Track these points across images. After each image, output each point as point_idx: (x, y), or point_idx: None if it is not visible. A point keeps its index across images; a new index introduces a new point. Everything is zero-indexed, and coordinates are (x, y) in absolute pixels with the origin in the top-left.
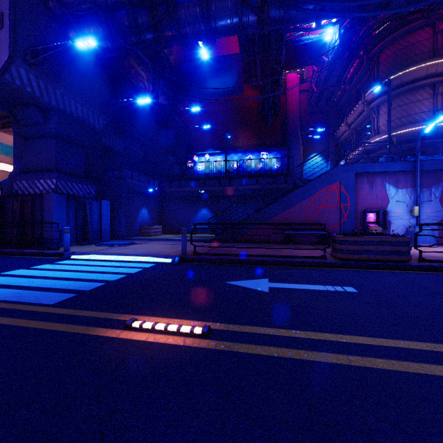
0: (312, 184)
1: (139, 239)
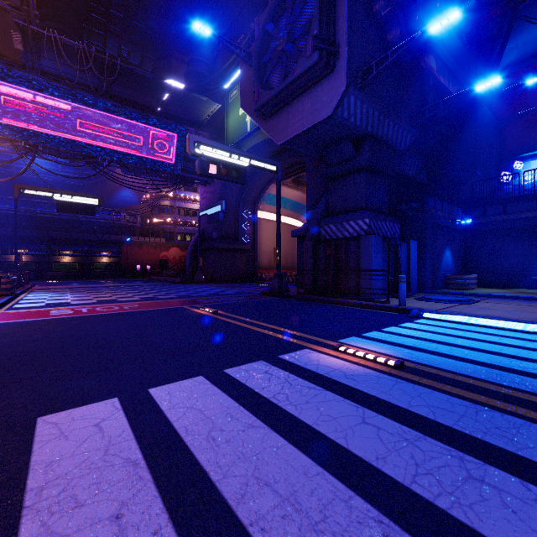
0: None
1: (459, 294)
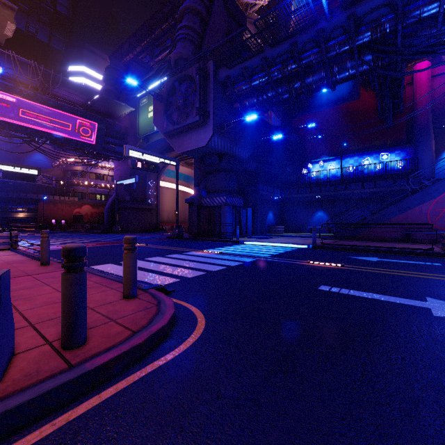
0: (434, 188)
1: (270, 235)
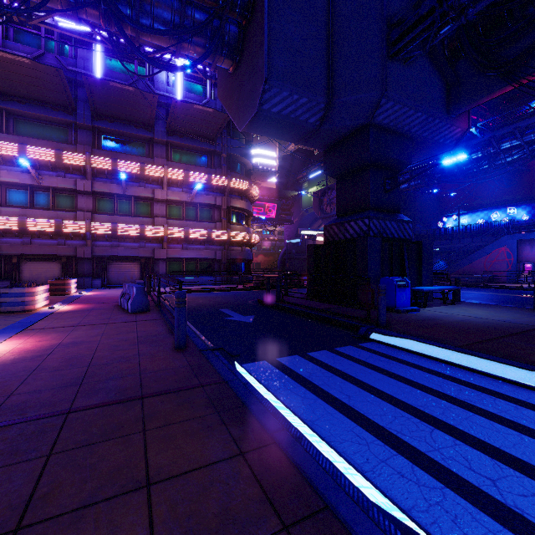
0: (487, 248)
1: None
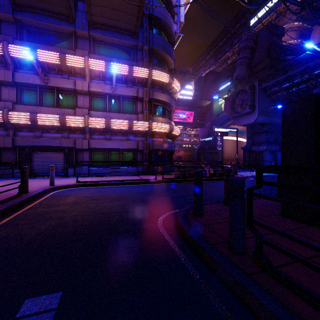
0: None
1: None
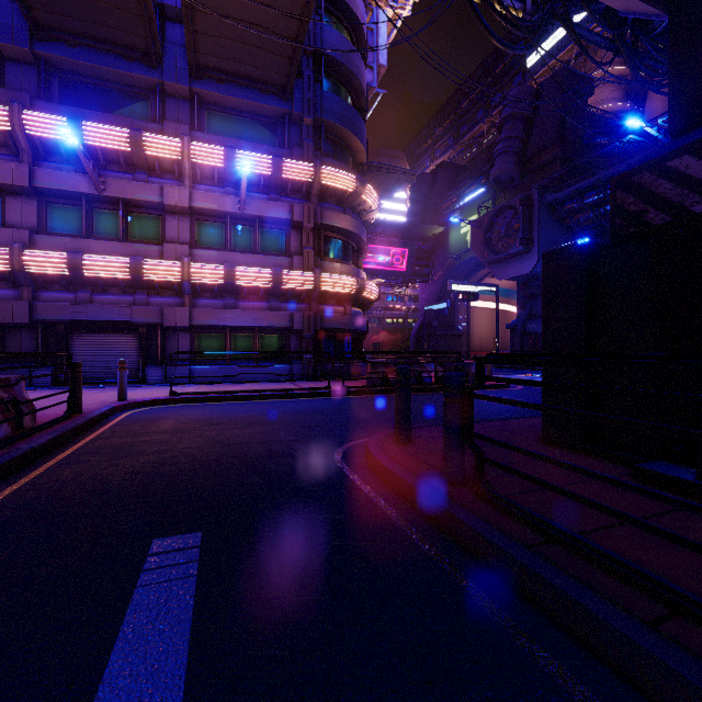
0: None
1: None
